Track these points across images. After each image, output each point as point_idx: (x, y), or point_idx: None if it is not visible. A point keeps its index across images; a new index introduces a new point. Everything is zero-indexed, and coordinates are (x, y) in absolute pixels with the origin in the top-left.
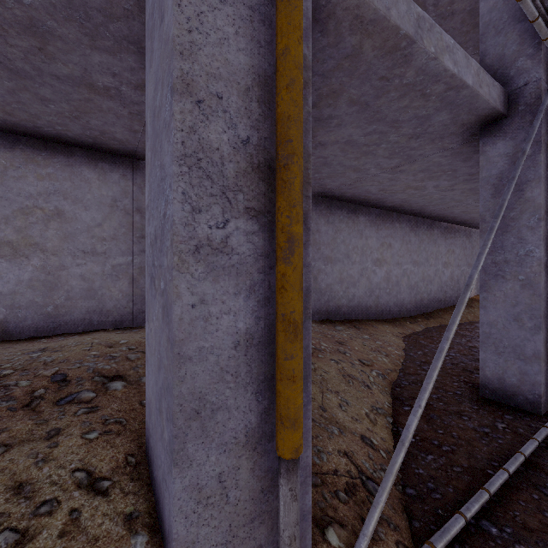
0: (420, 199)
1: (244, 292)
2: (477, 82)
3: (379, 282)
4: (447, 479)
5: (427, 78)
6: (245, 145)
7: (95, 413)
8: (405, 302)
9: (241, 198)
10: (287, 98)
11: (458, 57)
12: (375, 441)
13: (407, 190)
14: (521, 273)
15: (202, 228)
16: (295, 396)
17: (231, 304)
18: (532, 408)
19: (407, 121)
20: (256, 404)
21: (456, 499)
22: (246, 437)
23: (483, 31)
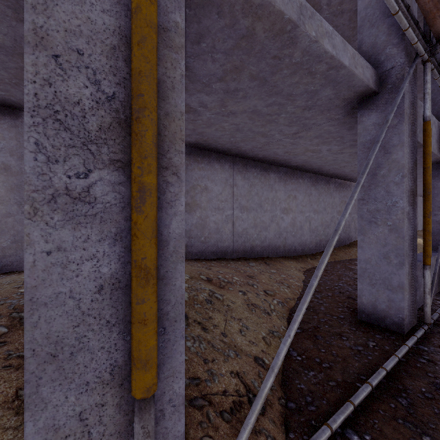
0: (318, 160)
1: (109, 239)
2: (353, 64)
3: (286, 227)
4: (323, 392)
5: (312, 58)
6: (110, 100)
7: (1, 348)
8: (307, 243)
9: (106, 150)
10: (138, 54)
11: (336, 42)
12: (267, 361)
13: (306, 153)
14: (389, 220)
15: (59, 177)
16: (147, 338)
17: (94, 250)
18: (397, 329)
19: (299, 95)
20: (123, 343)
21: (328, 410)
22: (111, 375)
23: (360, 24)
